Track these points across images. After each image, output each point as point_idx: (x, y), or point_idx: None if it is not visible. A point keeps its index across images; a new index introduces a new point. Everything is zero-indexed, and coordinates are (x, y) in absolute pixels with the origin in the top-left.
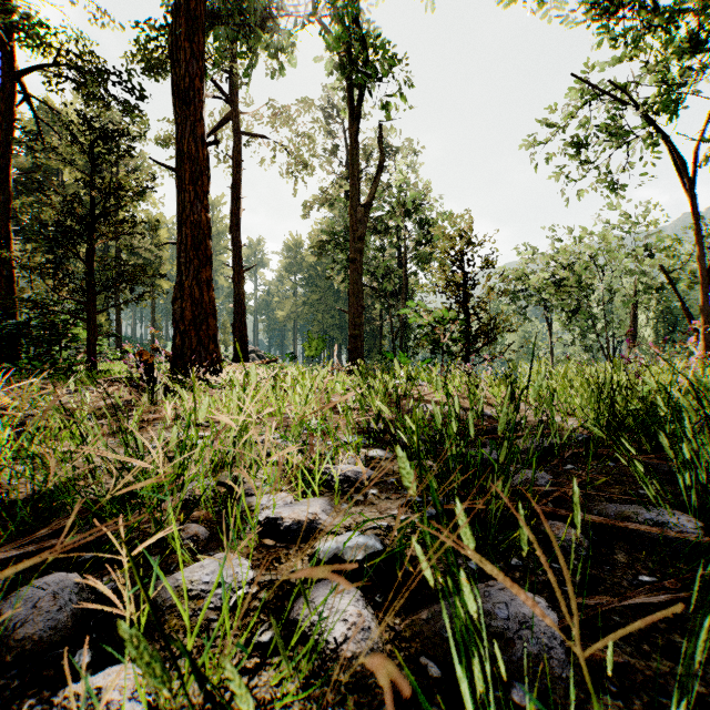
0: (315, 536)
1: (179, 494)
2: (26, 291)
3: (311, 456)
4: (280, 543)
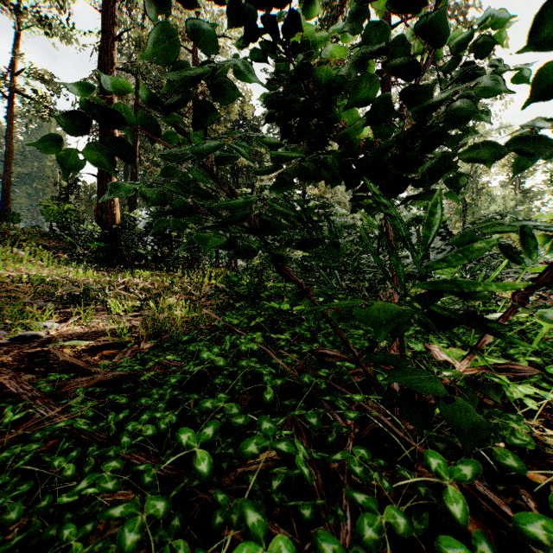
0: None
1: None
2: None
3: None
4: None
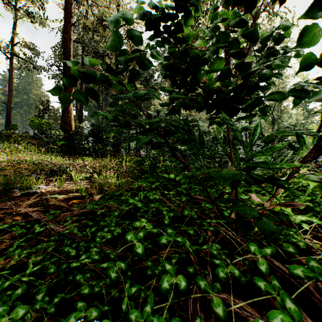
0: None
1: None
2: None
3: None
4: None
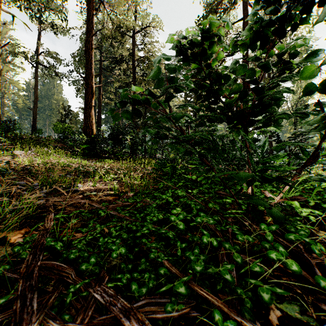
0: None
1: None
2: None
3: None
4: None
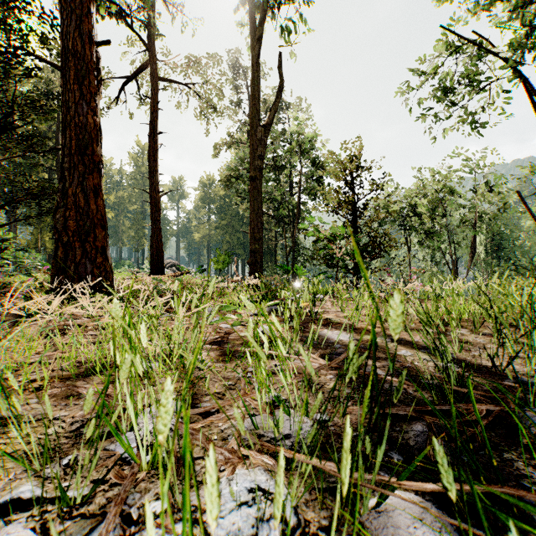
0: None
1: None
2: None
3: None
4: None
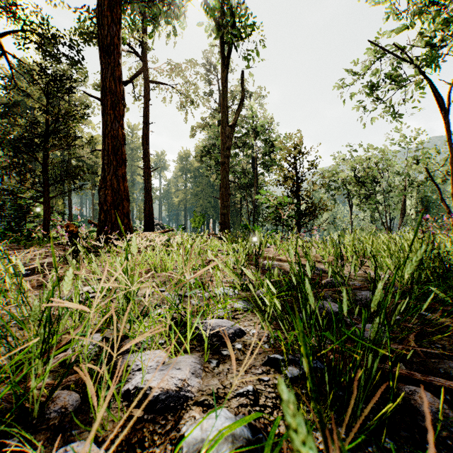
0: (183, 405)
1: (61, 355)
2: (6, 184)
3: (185, 312)
4: (148, 413)
